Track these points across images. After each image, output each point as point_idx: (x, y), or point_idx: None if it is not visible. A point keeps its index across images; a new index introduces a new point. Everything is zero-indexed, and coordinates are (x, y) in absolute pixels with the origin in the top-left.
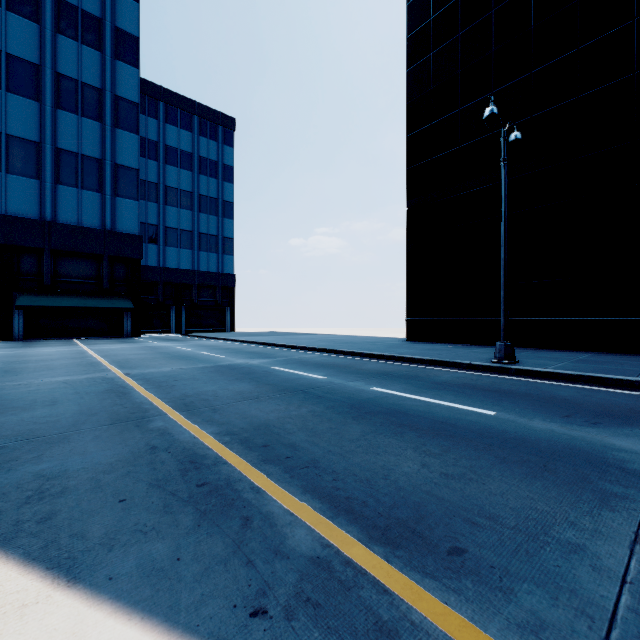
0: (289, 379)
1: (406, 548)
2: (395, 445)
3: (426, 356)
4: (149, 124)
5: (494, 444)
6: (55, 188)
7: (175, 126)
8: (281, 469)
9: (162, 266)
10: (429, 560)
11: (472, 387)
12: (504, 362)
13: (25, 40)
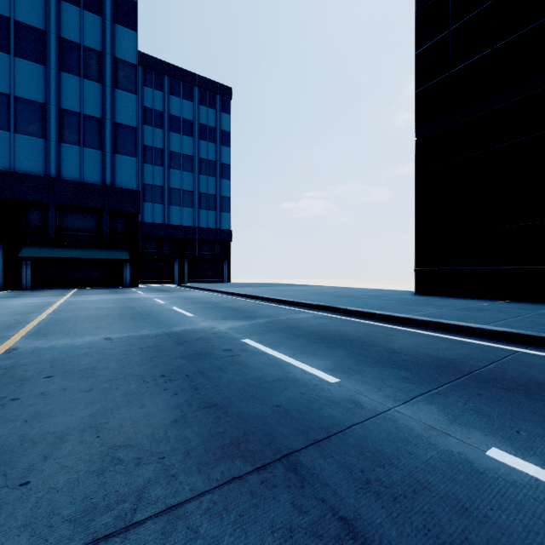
0: (262, 382)
1: None
2: None
3: (486, 323)
4: (155, 96)
5: None
6: (59, 146)
7: (178, 97)
8: None
9: (167, 223)
10: None
11: None
12: None
13: (32, 8)
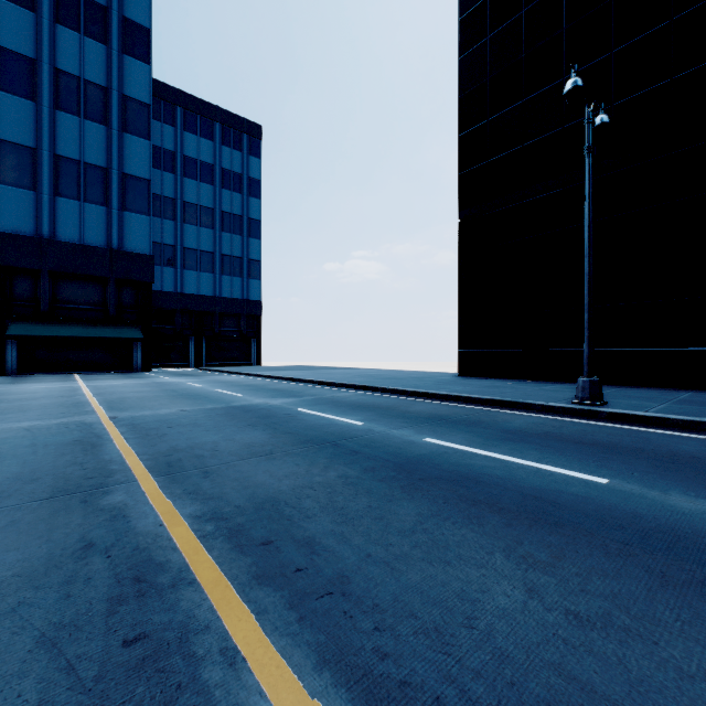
0: (316, 425)
1: None
2: (473, 543)
3: (487, 395)
4: (165, 132)
5: (632, 542)
6: (53, 201)
7: (194, 134)
8: (284, 599)
9: (180, 292)
10: None
11: (558, 438)
12: (589, 403)
13: (19, 31)
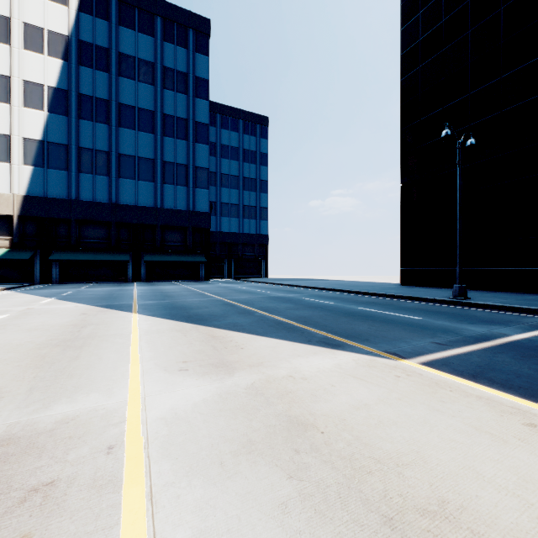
0: (312, 303)
1: (351, 338)
2: (360, 324)
3: (405, 294)
4: (210, 131)
5: (406, 326)
6: (162, 186)
7: (227, 130)
8: (312, 326)
9: (219, 231)
10: (357, 340)
11: (421, 309)
12: (458, 298)
13: (147, 97)
